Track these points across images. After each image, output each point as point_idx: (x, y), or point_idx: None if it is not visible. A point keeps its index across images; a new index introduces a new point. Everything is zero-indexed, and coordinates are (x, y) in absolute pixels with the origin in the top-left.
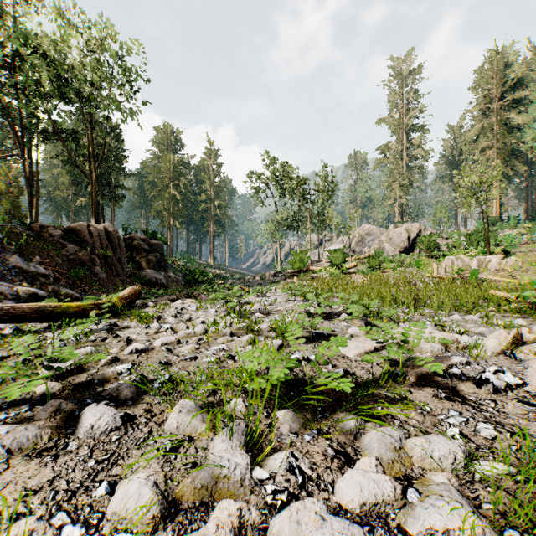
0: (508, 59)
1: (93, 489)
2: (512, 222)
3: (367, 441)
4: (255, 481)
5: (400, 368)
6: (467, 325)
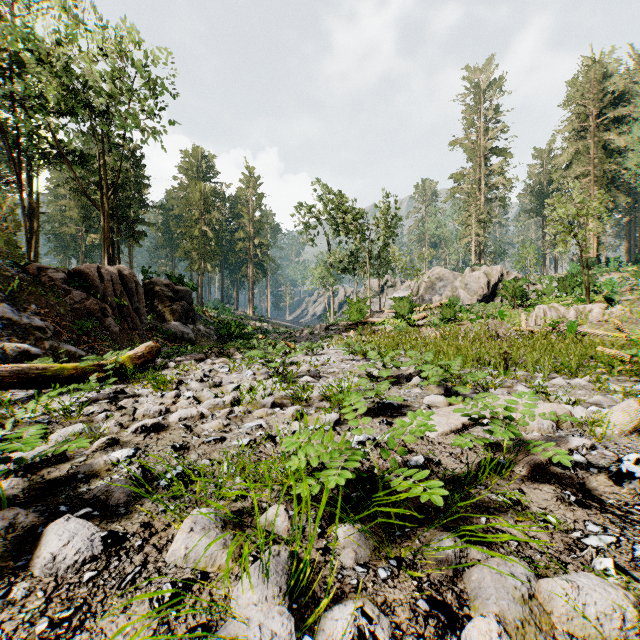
0: (608, 69)
1: None
2: (613, 264)
3: (475, 582)
4: None
5: (504, 456)
6: (575, 392)
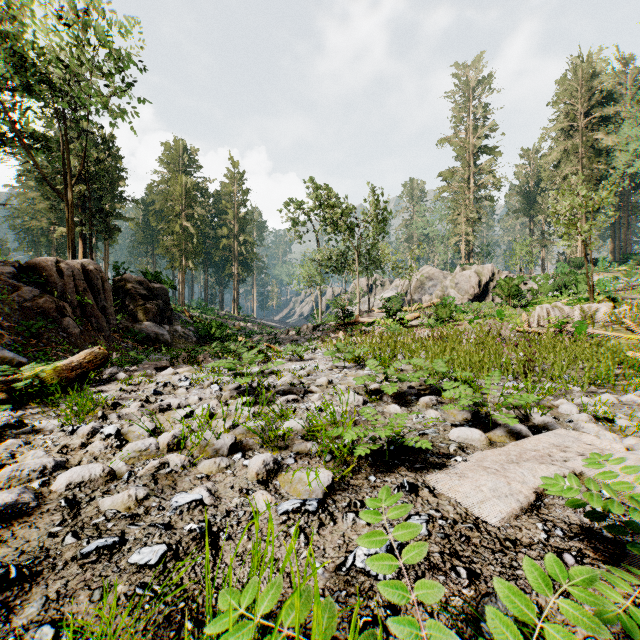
0: (596, 68)
1: None
2: (602, 264)
3: None
4: None
5: None
6: (639, 415)
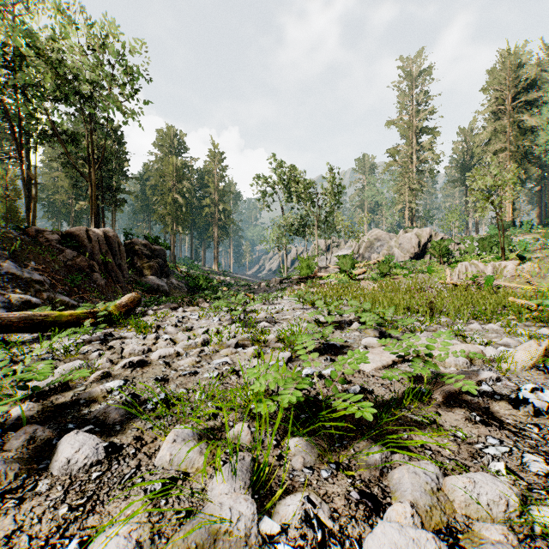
0: (521, 60)
1: (60, 548)
2: (526, 227)
3: (396, 480)
4: (262, 536)
5: (425, 386)
6: (489, 335)
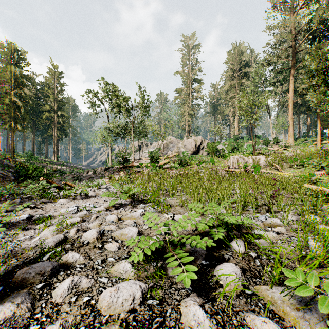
0: (242, 50)
1: None
2: (245, 139)
3: None
4: None
5: None
6: None
